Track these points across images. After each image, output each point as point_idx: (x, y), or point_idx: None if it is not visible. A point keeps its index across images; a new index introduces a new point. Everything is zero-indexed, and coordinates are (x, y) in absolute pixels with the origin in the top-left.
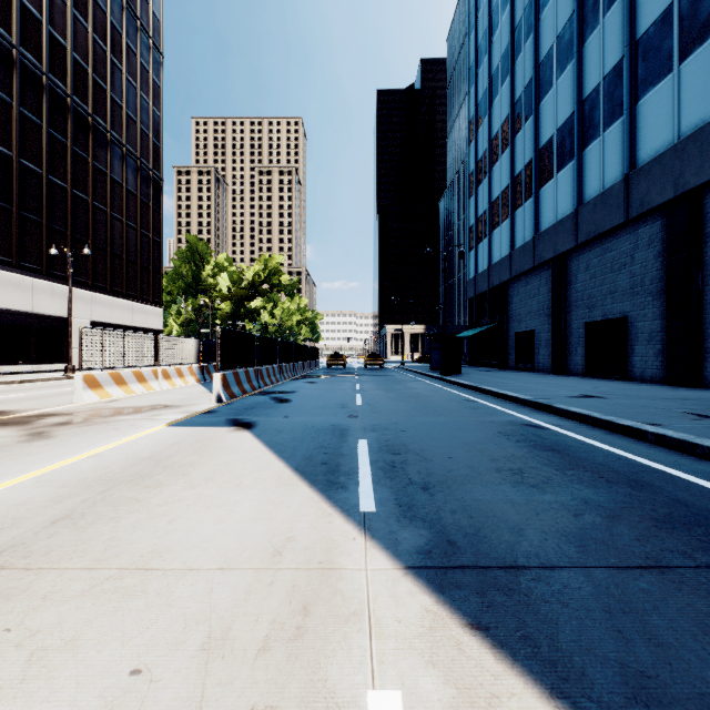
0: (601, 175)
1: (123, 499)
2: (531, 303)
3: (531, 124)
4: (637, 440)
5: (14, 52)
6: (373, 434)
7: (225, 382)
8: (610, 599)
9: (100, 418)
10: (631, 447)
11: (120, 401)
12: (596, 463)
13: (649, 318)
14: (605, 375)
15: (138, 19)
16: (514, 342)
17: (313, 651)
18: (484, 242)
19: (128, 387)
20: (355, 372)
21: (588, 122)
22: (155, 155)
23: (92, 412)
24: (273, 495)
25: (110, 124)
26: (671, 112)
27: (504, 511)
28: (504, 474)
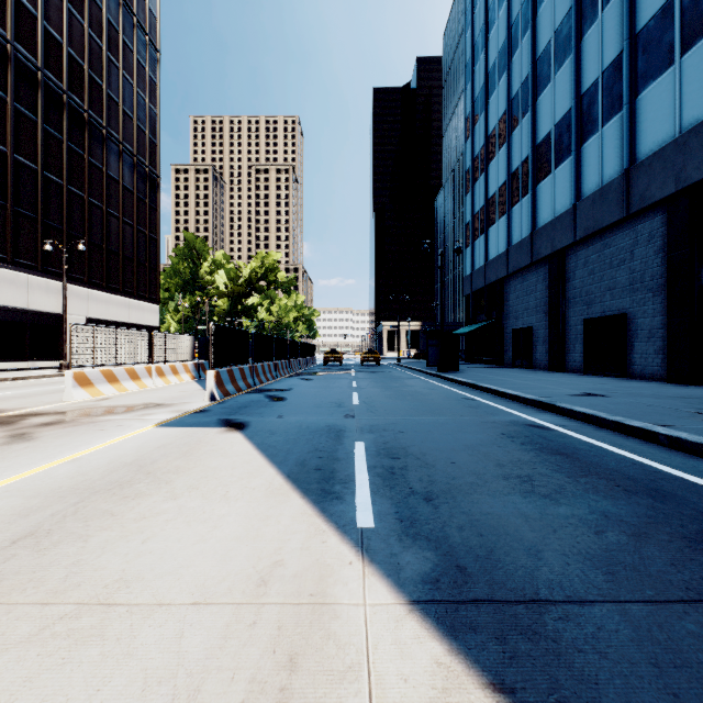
0: (600, 171)
1: (96, 513)
2: (529, 300)
3: (529, 120)
4: (648, 443)
5: (9, 47)
6: (370, 435)
7: (219, 379)
8: (656, 647)
9: (87, 418)
10: (644, 450)
11: (111, 399)
12: (609, 469)
13: (649, 315)
14: (603, 372)
15: (134, 16)
16: (511, 338)
17: None
18: (480, 239)
19: (120, 385)
20: (352, 368)
21: (586, 117)
22: (152, 152)
23: (81, 411)
24: (262, 507)
25: (106, 121)
26: (672, 106)
27: (517, 528)
28: (512, 482)
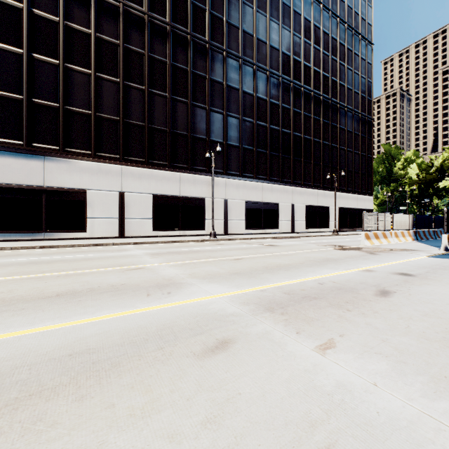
0: None
1: (444, 272)
2: None
3: None
4: None
5: (312, 94)
6: None
7: (448, 240)
8: None
9: (386, 251)
10: None
11: (381, 246)
12: None
13: None
14: None
15: (359, 35)
16: None
17: None
18: None
19: (379, 240)
20: None
21: None
22: (368, 107)
23: (377, 248)
24: None
25: (346, 103)
26: None
27: None
28: None
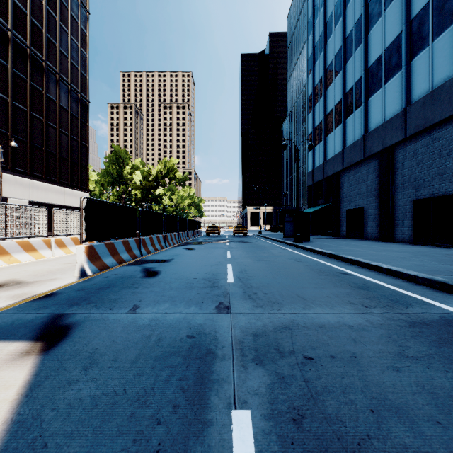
0: (430, 77)
1: None
2: (360, 187)
3: (361, 50)
4: None
5: None
6: (259, 376)
7: (93, 254)
8: None
9: None
10: None
11: None
12: None
13: None
14: (433, 243)
15: None
16: (345, 216)
17: None
18: (320, 144)
19: (10, 257)
20: (226, 239)
21: (416, 36)
22: (83, 83)
23: None
24: None
25: (45, 56)
26: None
27: None
28: None
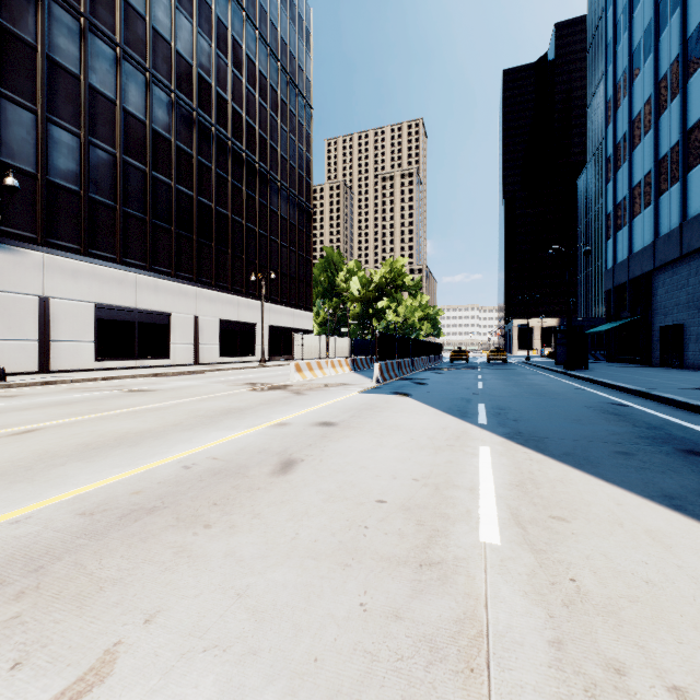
0: None
1: (370, 414)
2: (679, 294)
3: (678, 104)
4: (698, 415)
5: (229, 143)
6: (489, 402)
7: (381, 369)
8: (579, 445)
9: (317, 388)
10: (685, 417)
11: (315, 380)
12: (640, 420)
13: None
14: None
15: (296, 87)
16: (658, 336)
17: (462, 441)
18: (623, 230)
19: (314, 372)
20: (477, 366)
21: None
22: (308, 191)
23: (308, 385)
24: (435, 417)
25: (280, 176)
26: None
27: (554, 429)
28: (567, 420)
